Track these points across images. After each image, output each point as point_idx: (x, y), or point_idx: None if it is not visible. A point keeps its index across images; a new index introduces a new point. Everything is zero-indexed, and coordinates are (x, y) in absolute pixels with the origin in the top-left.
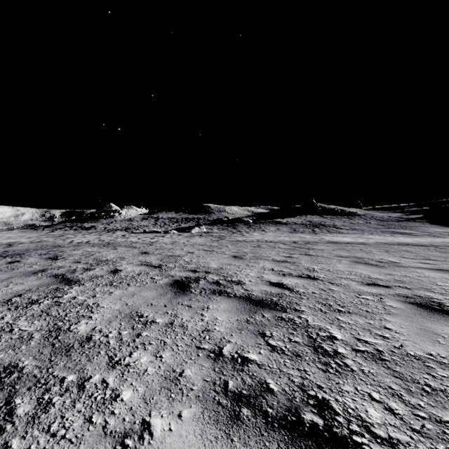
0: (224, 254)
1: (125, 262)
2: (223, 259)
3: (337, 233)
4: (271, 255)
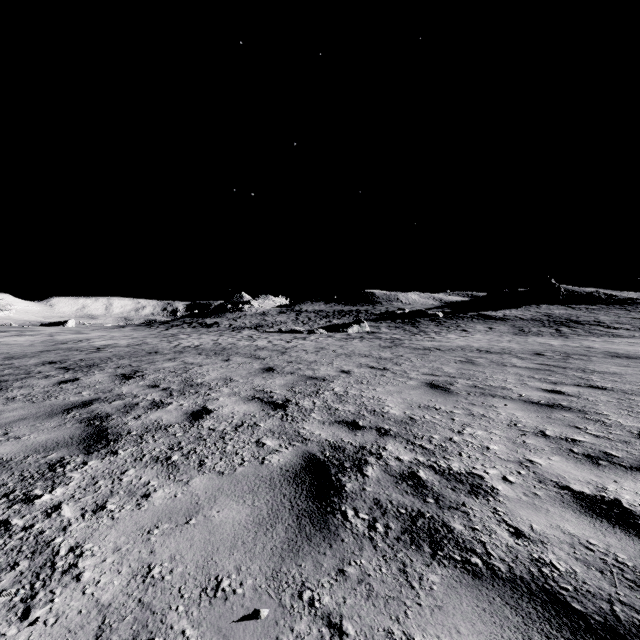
0: (409, 378)
1: (227, 391)
2: (410, 393)
3: (610, 337)
4: (508, 383)
